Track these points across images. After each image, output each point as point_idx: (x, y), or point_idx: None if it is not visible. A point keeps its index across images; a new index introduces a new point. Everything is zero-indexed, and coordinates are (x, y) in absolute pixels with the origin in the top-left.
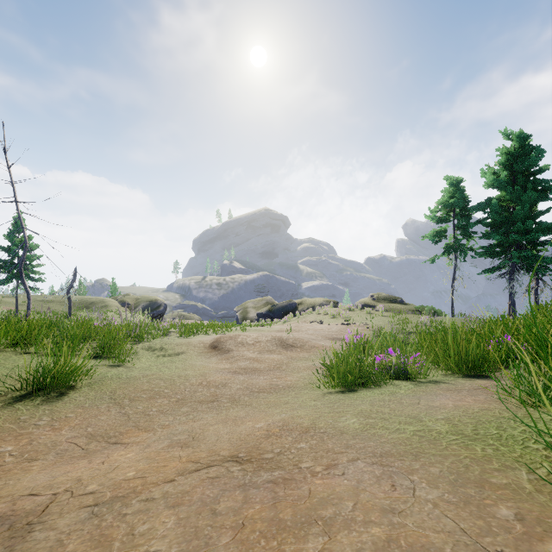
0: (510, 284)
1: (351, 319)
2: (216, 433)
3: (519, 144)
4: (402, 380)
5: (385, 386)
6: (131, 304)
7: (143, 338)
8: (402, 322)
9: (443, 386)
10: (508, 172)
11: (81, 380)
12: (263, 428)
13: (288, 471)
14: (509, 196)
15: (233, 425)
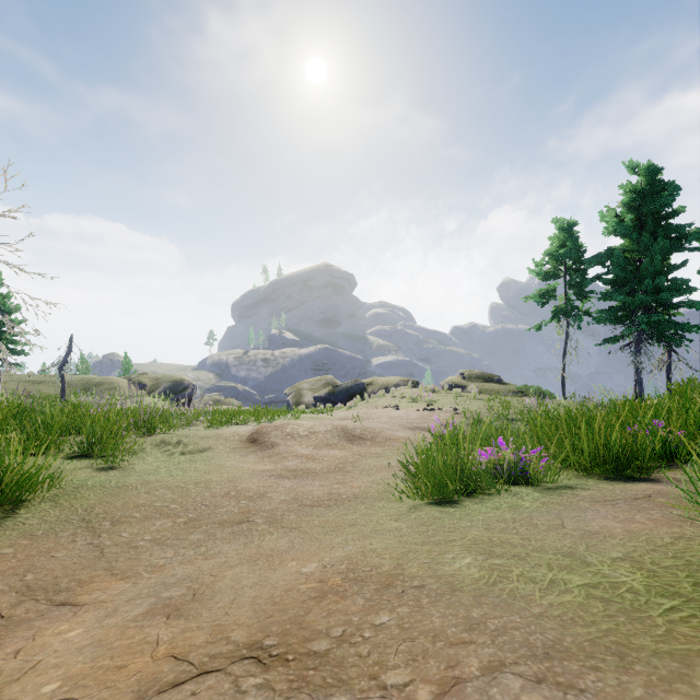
0: (636, 357)
1: (436, 403)
2: (234, 585)
3: (648, 179)
4: (520, 486)
5: (497, 496)
6: (149, 385)
7: (156, 429)
8: (502, 406)
9: (585, 495)
10: (634, 216)
11: (44, 492)
12: (314, 575)
13: (359, 696)
14: (635, 245)
15: (265, 568)
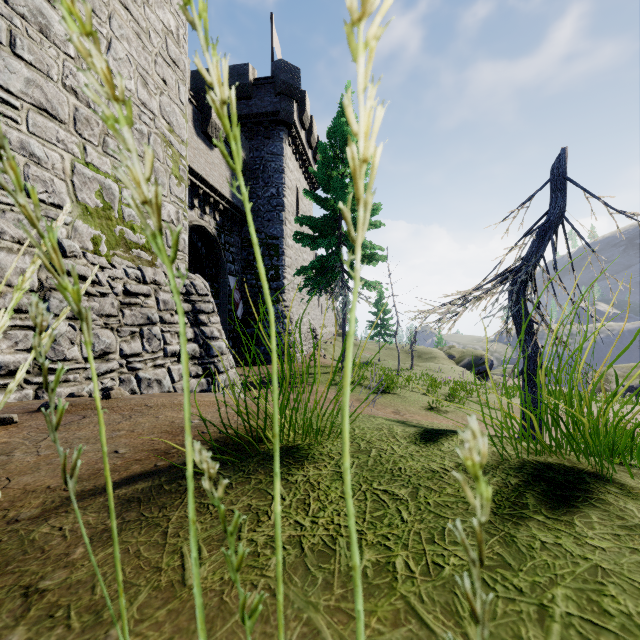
0: None
1: None
2: None
3: None
4: None
5: None
6: (456, 356)
7: (472, 394)
8: None
9: None
10: None
11: (447, 409)
12: None
13: None
14: None
15: None
